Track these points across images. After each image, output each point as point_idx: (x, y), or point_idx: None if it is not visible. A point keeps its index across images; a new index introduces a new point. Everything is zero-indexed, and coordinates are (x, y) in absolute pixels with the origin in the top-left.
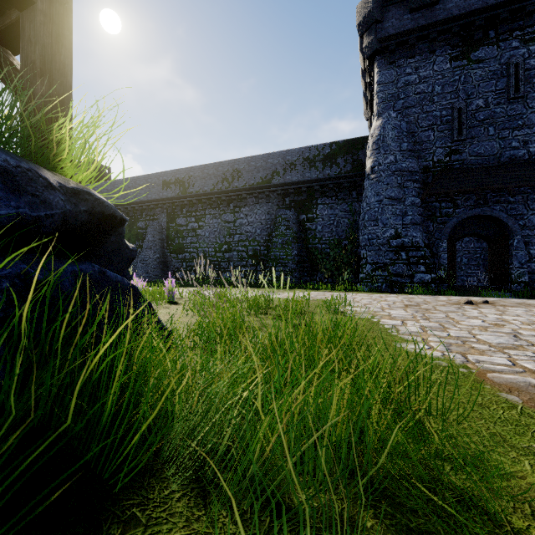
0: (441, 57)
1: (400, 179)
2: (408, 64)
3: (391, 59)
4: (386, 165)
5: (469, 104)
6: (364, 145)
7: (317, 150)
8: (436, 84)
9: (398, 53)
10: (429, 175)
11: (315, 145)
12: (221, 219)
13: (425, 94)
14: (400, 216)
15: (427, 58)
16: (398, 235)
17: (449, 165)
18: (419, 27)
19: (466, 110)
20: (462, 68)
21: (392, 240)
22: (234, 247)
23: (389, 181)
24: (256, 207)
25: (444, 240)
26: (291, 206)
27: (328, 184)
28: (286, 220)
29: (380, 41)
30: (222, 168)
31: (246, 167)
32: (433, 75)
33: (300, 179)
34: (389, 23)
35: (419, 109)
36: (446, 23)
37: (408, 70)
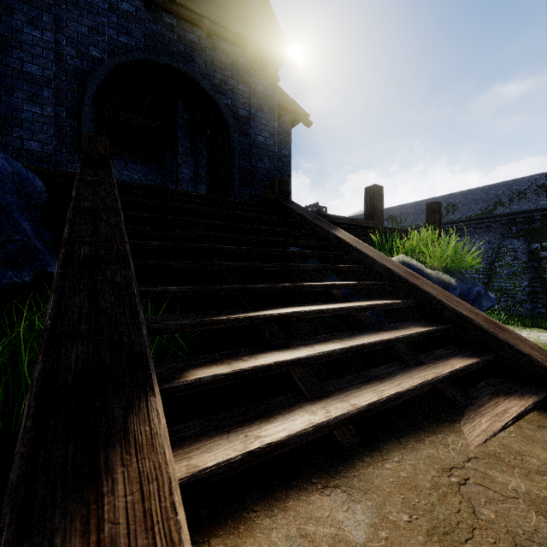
0: None
1: None
2: None
3: None
4: None
5: None
6: None
7: None
8: None
9: None
10: None
11: None
12: None
13: None
14: None
15: None
16: None
17: None
18: None
19: None
20: None
21: None
22: None
23: None
24: (473, 237)
25: None
26: (518, 234)
27: None
28: (512, 250)
29: None
30: None
31: (462, 200)
32: None
33: (532, 207)
34: None
35: None
36: None
37: None
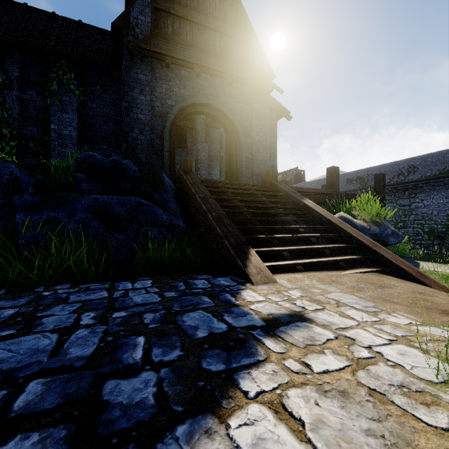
0: None
1: None
2: None
3: None
4: None
5: None
6: None
7: None
8: None
9: None
10: None
11: None
12: (396, 203)
13: None
14: None
15: None
16: None
17: None
18: None
19: None
20: None
21: None
22: (409, 225)
23: None
24: (432, 193)
25: None
26: None
27: None
28: None
29: None
30: (398, 166)
31: (421, 163)
32: None
33: None
34: None
35: None
36: None
37: None
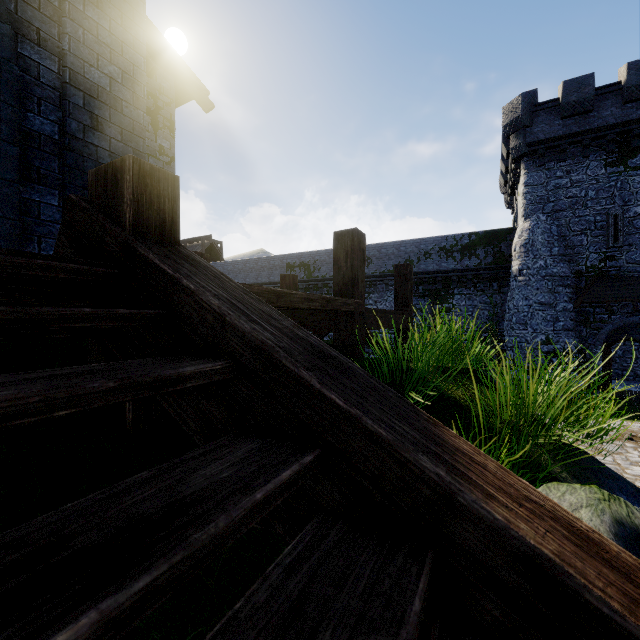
0: (595, 162)
1: (551, 284)
2: (558, 167)
3: (540, 163)
4: (536, 269)
5: (626, 211)
6: (506, 237)
7: (454, 240)
8: (590, 189)
9: (547, 155)
10: (581, 279)
11: (452, 235)
12: None
13: (577, 198)
14: (551, 321)
15: (580, 163)
16: (549, 341)
17: (604, 270)
18: (571, 133)
19: (622, 217)
20: (618, 174)
21: (543, 345)
22: None
23: (538, 286)
24: (386, 294)
25: (598, 346)
26: (425, 294)
27: (466, 275)
28: (421, 310)
29: (529, 145)
30: None
31: (376, 254)
32: (586, 180)
33: (436, 269)
34: (538, 128)
35: (570, 213)
36: (601, 131)
37: (558, 173)
